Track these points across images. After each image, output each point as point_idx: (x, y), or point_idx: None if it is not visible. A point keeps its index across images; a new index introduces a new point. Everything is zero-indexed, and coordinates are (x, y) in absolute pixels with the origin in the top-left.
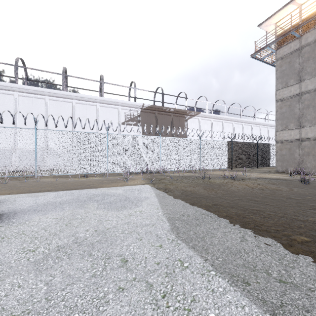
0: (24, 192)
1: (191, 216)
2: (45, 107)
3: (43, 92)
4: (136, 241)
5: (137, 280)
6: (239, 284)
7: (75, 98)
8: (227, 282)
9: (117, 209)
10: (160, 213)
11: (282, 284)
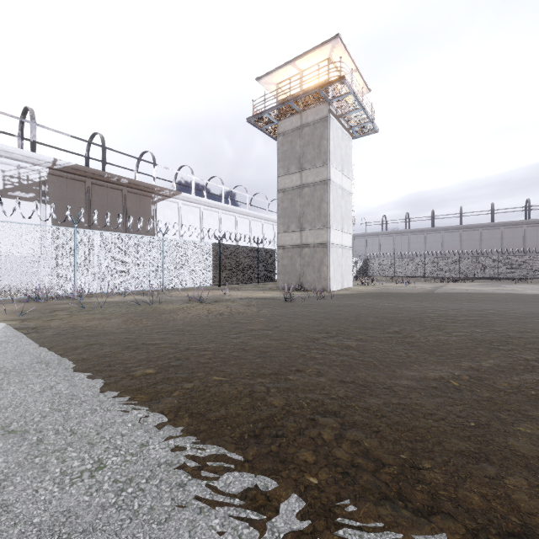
0: None
1: (7, 368)
2: None
3: None
4: None
5: None
6: None
7: None
8: None
9: None
10: None
11: (6, 435)
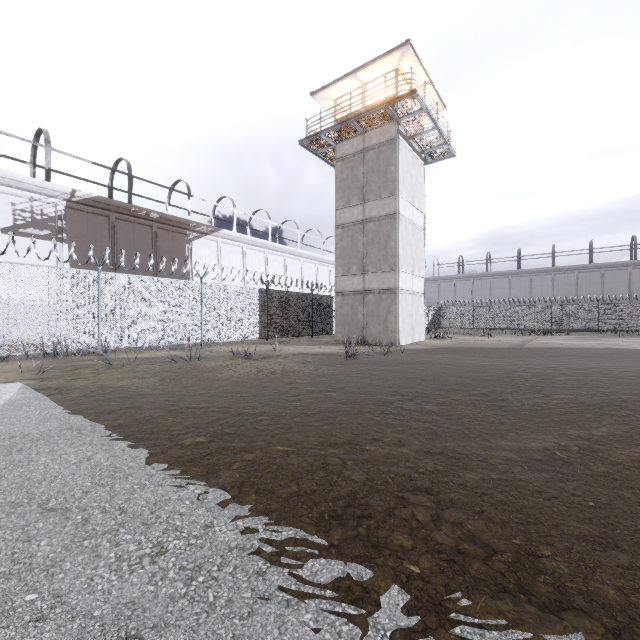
0: None
1: (33, 435)
2: None
3: None
4: None
5: None
6: None
7: None
8: None
9: None
10: None
11: (45, 514)
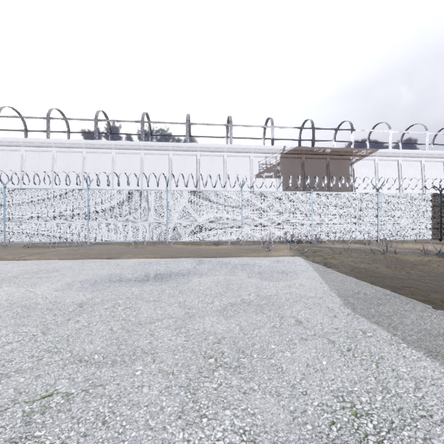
0: (167, 257)
1: (370, 294)
2: (169, 164)
3: (167, 147)
4: (304, 309)
5: (317, 336)
6: (439, 358)
7: (200, 149)
8: (423, 354)
9: (271, 280)
10: (325, 287)
11: None
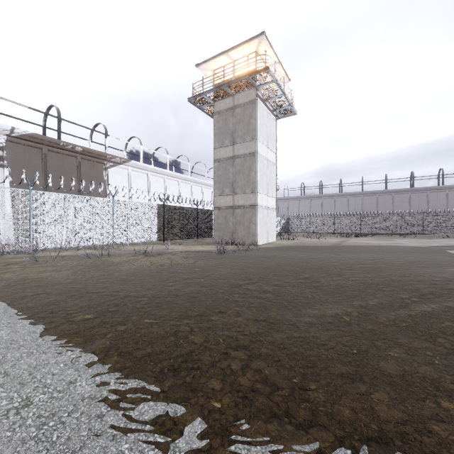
0: None
1: None
2: None
3: None
4: None
5: None
6: None
7: None
8: None
9: None
10: None
11: None
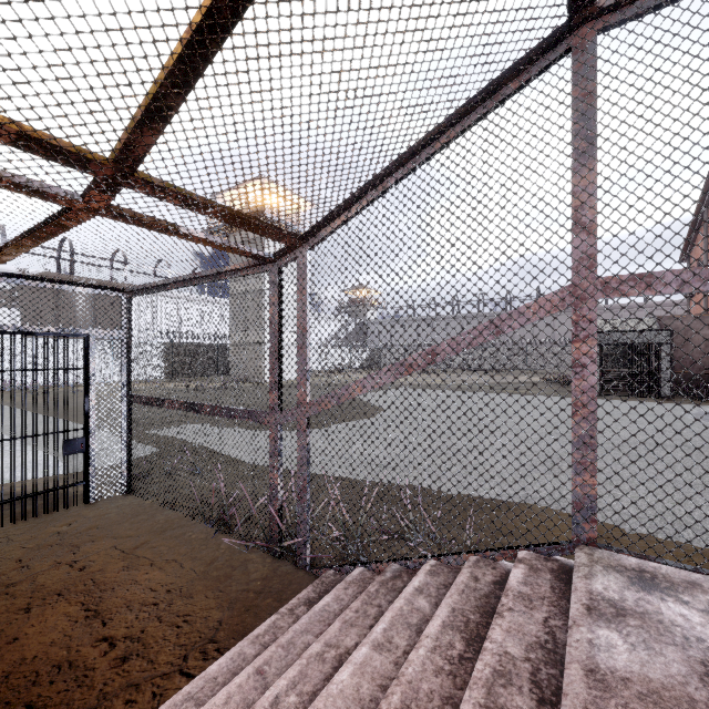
0: None
1: None
2: None
3: None
4: None
5: None
6: None
7: None
8: None
9: None
10: None
11: None
